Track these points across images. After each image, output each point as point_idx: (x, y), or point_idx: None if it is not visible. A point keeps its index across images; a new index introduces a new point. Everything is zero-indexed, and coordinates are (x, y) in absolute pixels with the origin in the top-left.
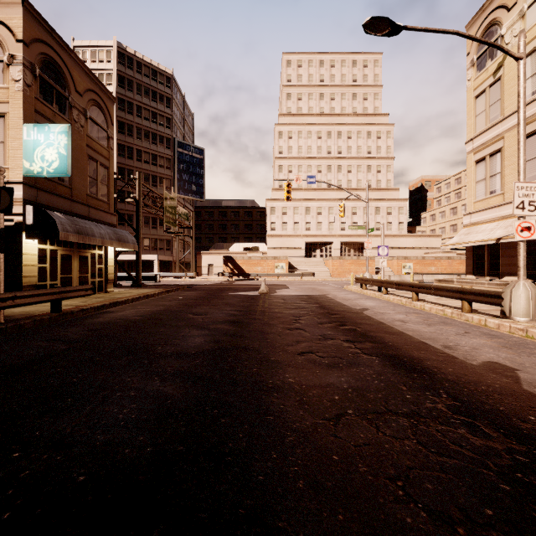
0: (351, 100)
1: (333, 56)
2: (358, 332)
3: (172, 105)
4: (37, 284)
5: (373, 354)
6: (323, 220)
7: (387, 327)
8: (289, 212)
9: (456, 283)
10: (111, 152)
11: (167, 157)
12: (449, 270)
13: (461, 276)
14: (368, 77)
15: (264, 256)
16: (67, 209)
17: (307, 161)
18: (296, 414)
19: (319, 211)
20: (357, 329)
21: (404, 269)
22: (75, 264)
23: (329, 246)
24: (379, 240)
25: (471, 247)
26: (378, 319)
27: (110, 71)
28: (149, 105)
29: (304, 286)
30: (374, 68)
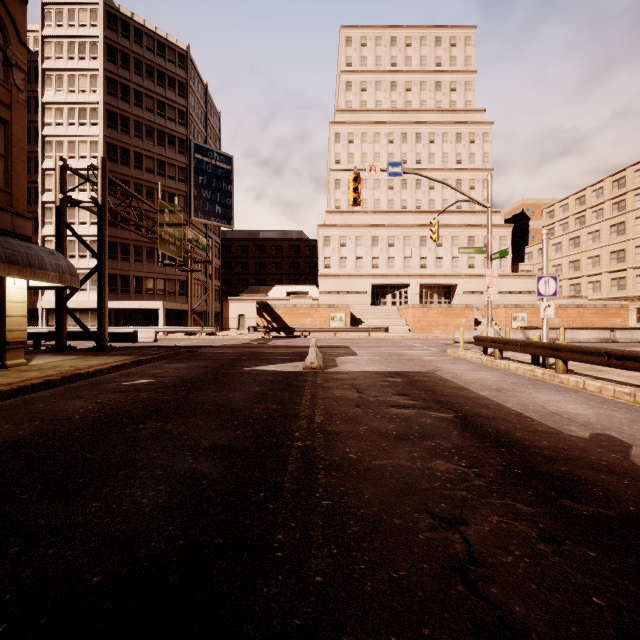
0: (433, 92)
1: (409, 31)
2: None
3: (188, 94)
4: None
5: None
6: (396, 254)
7: None
8: (349, 243)
9: None
10: (18, 94)
11: (180, 166)
12: (579, 322)
13: (616, 333)
14: (456, 60)
15: (315, 303)
16: None
17: None
18: None
19: (391, 242)
20: None
21: (514, 321)
22: None
23: (404, 290)
24: (474, 282)
25: None
26: None
27: (95, 39)
28: (153, 90)
29: (380, 350)
30: (465, 47)
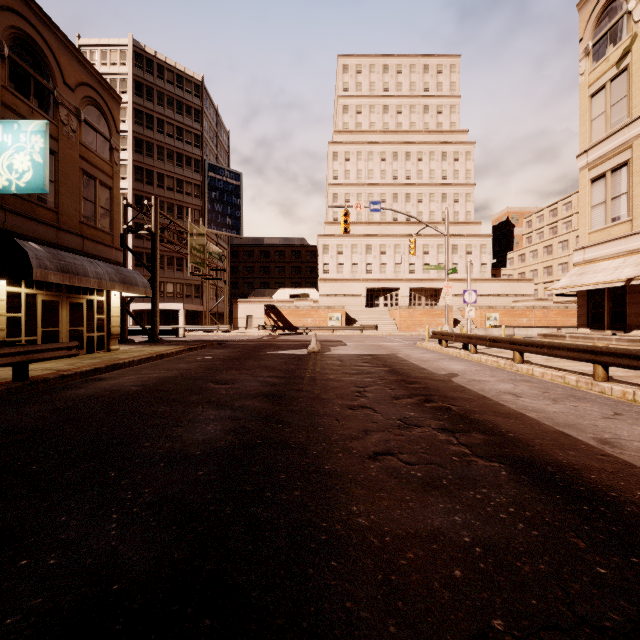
0: (422, 114)
1: (400, 60)
2: (455, 414)
3: (202, 119)
4: (5, 340)
5: (493, 457)
6: (388, 261)
7: (495, 405)
8: (346, 251)
9: (569, 339)
10: (116, 167)
11: (196, 183)
12: (544, 322)
13: (562, 330)
14: (442, 85)
15: (315, 305)
16: (51, 240)
17: (368, 188)
18: (381, 636)
19: (383, 250)
20: (451, 408)
21: (488, 321)
22: (64, 313)
23: (395, 293)
24: (457, 286)
25: (585, 292)
26: (477, 391)
27: (124, 76)
28: (173, 118)
29: (366, 343)
30: (450, 74)
